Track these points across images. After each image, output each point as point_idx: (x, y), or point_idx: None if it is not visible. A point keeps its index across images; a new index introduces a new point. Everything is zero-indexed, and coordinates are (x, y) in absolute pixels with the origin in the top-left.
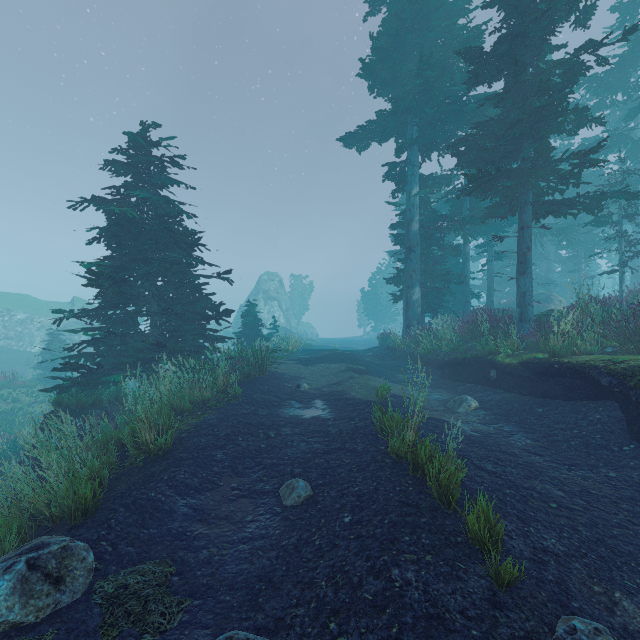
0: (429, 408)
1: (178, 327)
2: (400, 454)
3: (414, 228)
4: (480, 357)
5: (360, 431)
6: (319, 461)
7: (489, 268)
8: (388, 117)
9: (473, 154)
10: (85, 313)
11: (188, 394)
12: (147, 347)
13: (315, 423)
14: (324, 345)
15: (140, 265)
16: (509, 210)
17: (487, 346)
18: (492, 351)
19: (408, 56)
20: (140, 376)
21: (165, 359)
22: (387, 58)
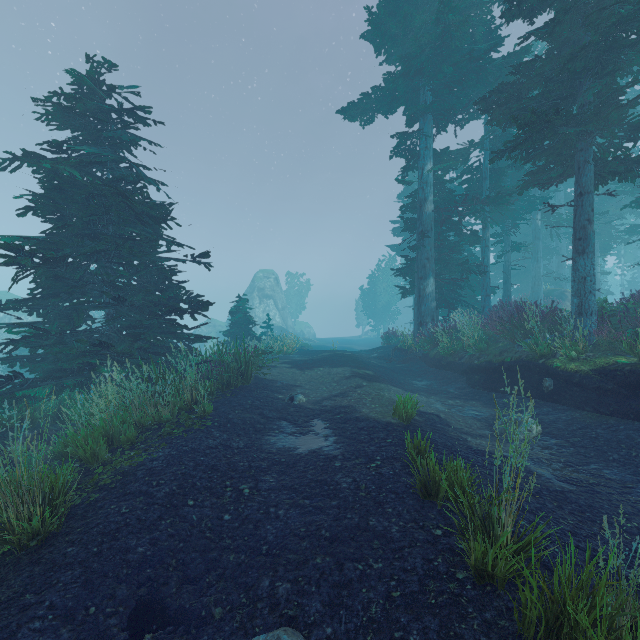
0: (470, 432)
1: (136, 322)
2: (495, 574)
3: (428, 209)
4: (526, 361)
5: (388, 486)
6: (323, 561)
7: (506, 260)
8: (398, 79)
9: (511, 106)
10: (11, 304)
11: (138, 413)
12: (93, 348)
13: (314, 465)
14: (322, 345)
15: (87, 242)
16: (558, 175)
17: (539, 347)
18: (545, 353)
19: (421, 10)
20: (86, 386)
21: (111, 365)
22: (396, 13)
